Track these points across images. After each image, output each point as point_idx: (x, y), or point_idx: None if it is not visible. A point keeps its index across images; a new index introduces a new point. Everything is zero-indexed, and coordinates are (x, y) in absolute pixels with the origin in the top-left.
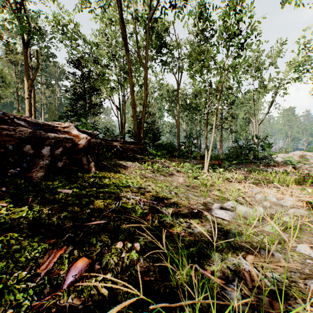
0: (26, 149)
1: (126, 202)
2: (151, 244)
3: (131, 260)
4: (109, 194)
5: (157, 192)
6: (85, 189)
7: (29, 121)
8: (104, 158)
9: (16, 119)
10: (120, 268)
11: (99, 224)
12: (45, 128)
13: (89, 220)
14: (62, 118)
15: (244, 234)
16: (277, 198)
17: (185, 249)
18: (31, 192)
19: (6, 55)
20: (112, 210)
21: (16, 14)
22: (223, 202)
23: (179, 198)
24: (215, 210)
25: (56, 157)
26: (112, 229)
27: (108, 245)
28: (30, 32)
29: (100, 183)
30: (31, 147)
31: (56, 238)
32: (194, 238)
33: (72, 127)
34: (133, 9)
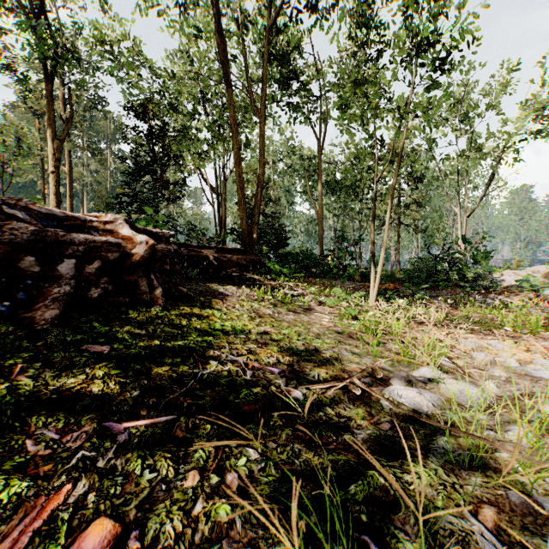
0: (26, 265)
1: (218, 369)
2: (264, 475)
3: (215, 524)
4: (185, 353)
5: (281, 347)
6: (138, 342)
7: (34, 210)
8: (186, 279)
9: (7, 205)
10: (186, 548)
11: (154, 425)
12: (68, 224)
13: (135, 415)
14: (114, 207)
15: (465, 448)
16: (518, 361)
17: (339, 488)
18: (25, 352)
19: (23, 100)
20: (186, 390)
21: (30, 22)
22: (411, 368)
23: (324, 359)
24: (399, 389)
25: (88, 279)
26: (182, 435)
27: (168, 477)
28: (57, 54)
29: (169, 329)
30: (35, 260)
31: (55, 462)
32: (358, 457)
33: (119, 223)
34: (240, 12)
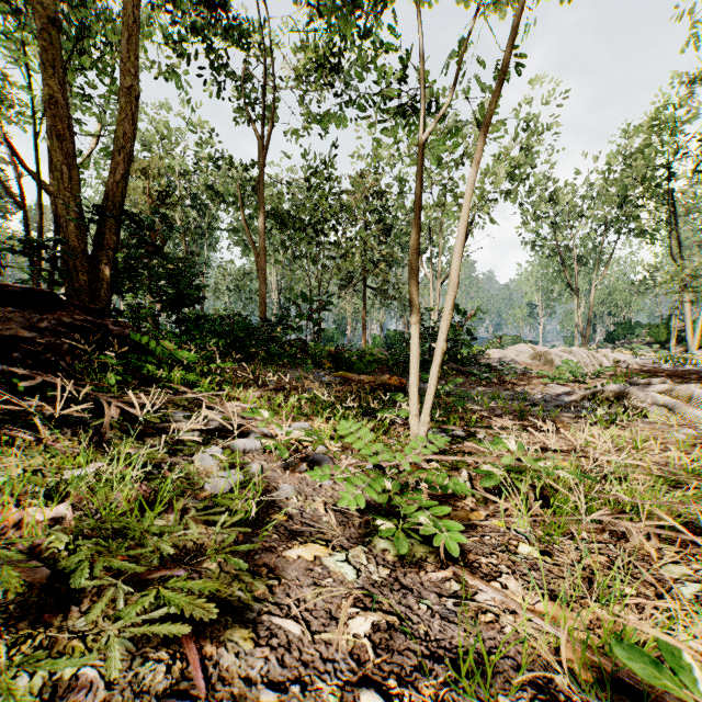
0: None
1: None
2: None
3: None
4: None
5: None
6: None
7: None
8: None
9: None
10: None
11: None
12: None
13: None
14: None
15: None
16: None
17: None
18: None
19: None
20: None
21: None
22: None
23: None
24: None
25: None
26: None
27: None
28: None
29: None
30: None
31: None
32: None
33: None
34: None
